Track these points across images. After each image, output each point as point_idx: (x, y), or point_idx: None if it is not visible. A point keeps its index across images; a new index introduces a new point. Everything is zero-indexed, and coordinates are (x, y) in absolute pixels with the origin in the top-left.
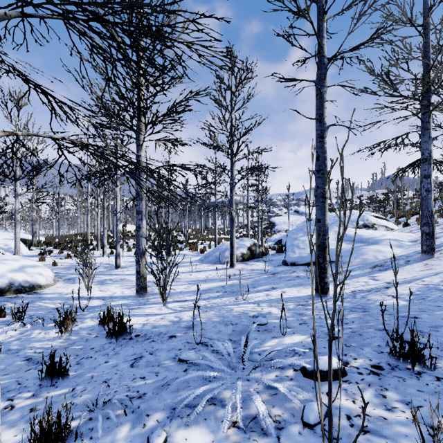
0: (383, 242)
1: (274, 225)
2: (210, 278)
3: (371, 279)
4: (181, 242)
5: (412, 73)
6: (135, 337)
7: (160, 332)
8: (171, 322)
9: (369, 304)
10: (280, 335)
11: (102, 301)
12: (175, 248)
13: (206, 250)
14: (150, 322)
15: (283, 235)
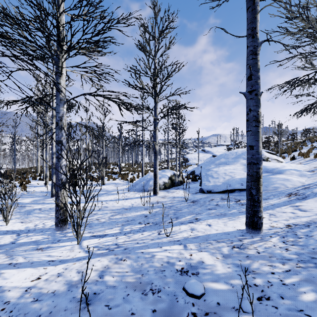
0: (286, 172)
1: (187, 160)
2: (135, 206)
3: (296, 209)
4: (115, 173)
5: None
6: None
7: (38, 315)
8: (66, 286)
9: None
10: None
11: (14, 237)
12: (110, 178)
13: (135, 180)
14: (38, 285)
15: (195, 167)
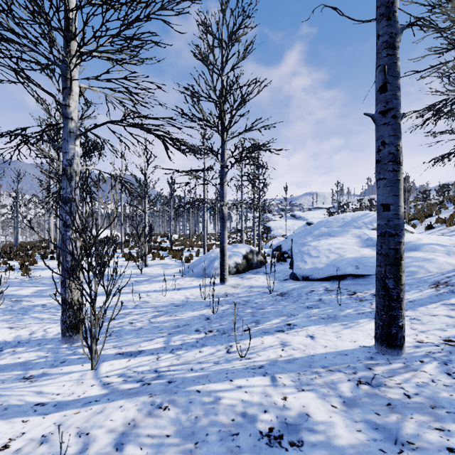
0: (425, 248)
1: (270, 230)
2: (191, 301)
3: (454, 310)
4: (164, 249)
5: None
6: None
7: None
8: None
9: None
10: None
11: None
12: (155, 257)
13: (193, 259)
14: None
15: (281, 241)
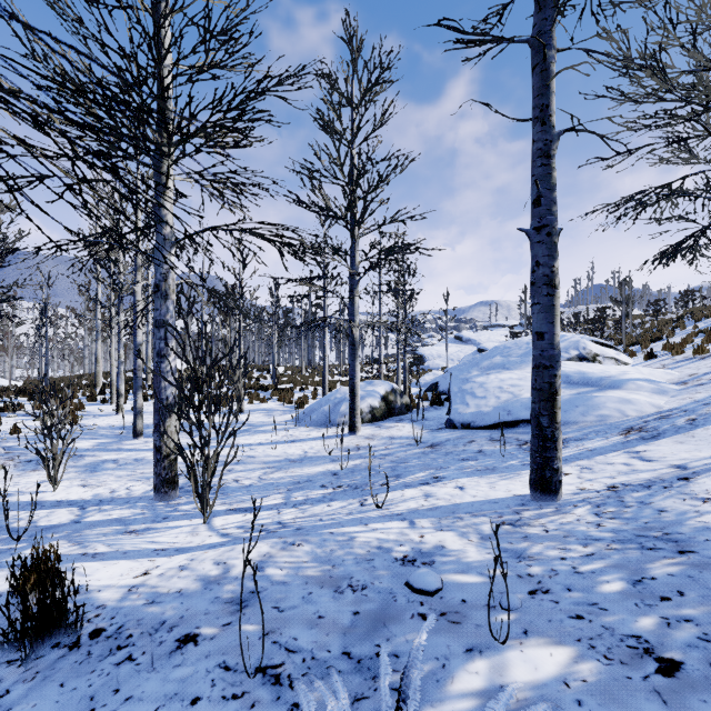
0: (628, 385)
1: (422, 359)
2: (312, 455)
3: (635, 457)
4: (264, 388)
5: (701, 57)
6: (88, 639)
7: (162, 621)
8: (200, 583)
9: (676, 526)
10: (489, 640)
11: (75, 512)
12: (253, 399)
13: (308, 402)
14: (149, 583)
15: (439, 376)
